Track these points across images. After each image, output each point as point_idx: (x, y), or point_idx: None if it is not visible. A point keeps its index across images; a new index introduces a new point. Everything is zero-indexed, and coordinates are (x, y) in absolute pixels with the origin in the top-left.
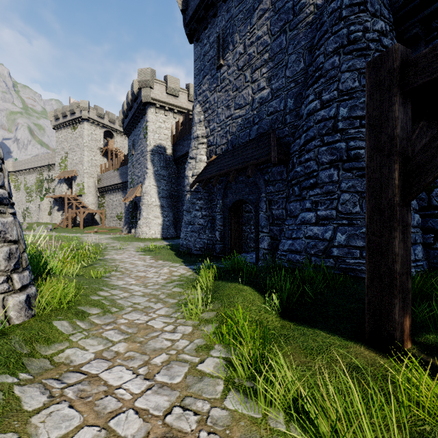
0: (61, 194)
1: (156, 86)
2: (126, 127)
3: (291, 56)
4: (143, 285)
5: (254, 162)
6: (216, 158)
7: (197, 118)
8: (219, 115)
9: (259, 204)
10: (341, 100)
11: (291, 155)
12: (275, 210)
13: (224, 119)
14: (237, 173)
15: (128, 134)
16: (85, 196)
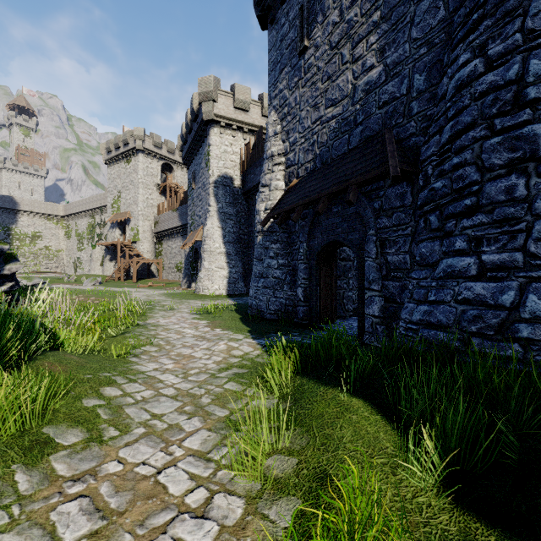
0: (114, 240)
1: (220, 99)
2: (185, 156)
3: (420, 4)
4: (182, 373)
5: (358, 179)
6: (298, 182)
7: (272, 130)
8: (302, 120)
9: (365, 247)
10: (531, 47)
11: (423, 164)
12: (392, 255)
13: (309, 125)
14: (330, 202)
15: (188, 164)
16: (139, 242)
